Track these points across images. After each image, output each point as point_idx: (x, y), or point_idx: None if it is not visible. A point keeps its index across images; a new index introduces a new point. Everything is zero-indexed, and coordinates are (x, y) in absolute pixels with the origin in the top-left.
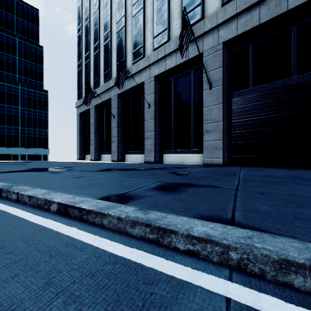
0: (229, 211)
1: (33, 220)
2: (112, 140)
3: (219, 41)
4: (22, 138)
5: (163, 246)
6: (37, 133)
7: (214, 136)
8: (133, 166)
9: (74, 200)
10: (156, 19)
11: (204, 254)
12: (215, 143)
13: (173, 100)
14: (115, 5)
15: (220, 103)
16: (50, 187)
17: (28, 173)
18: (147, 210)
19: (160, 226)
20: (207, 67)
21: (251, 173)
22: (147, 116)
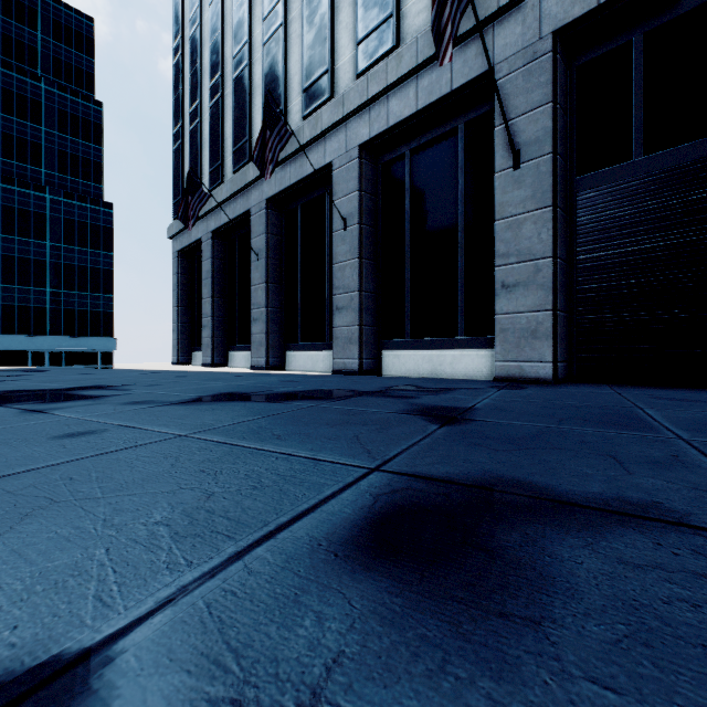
0: None
1: None
2: (254, 316)
3: (542, 28)
4: (53, 313)
5: None
6: (88, 303)
7: (526, 299)
8: (298, 386)
9: None
10: None
11: None
12: (529, 318)
13: (409, 208)
14: None
15: (547, 206)
16: None
17: None
18: None
19: None
20: (505, 106)
21: (687, 413)
22: (340, 252)
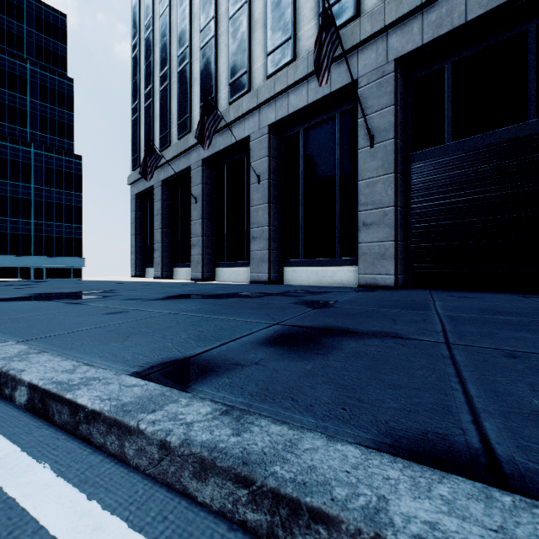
0: (463, 415)
1: None
2: (193, 242)
3: (388, 56)
4: (36, 239)
5: None
6: (63, 231)
7: (378, 233)
8: (228, 290)
9: (68, 379)
10: (271, 21)
11: None
12: (380, 246)
13: (303, 169)
14: None
15: (391, 173)
16: (42, 337)
17: (23, 303)
18: (246, 416)
19: (279, 490)
20: (365, 106)
21: (456, 303)
22: (255, 199)
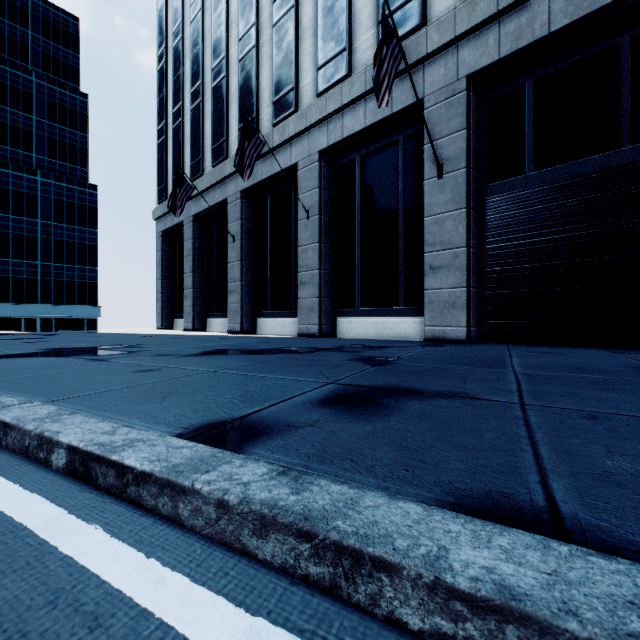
0: (531, 476)
1: None
2: (231, 288)
3: (459, 72)
4: (43, 284)
5: (351, 605)
6: (76, 275)
7: (447, 278)
8: (273, 345)
9: (110, 441)
10: (322, 29)
11: None
12: (449, 293)
13: (359, 203)
14: (237, 2)
15: (462, 208)
16: (70, 397)
17: (38, 360)
18: (304, 476)
19: (342, 542)
20: (432, 129)
21: (537, 360)
22: (303, 237)
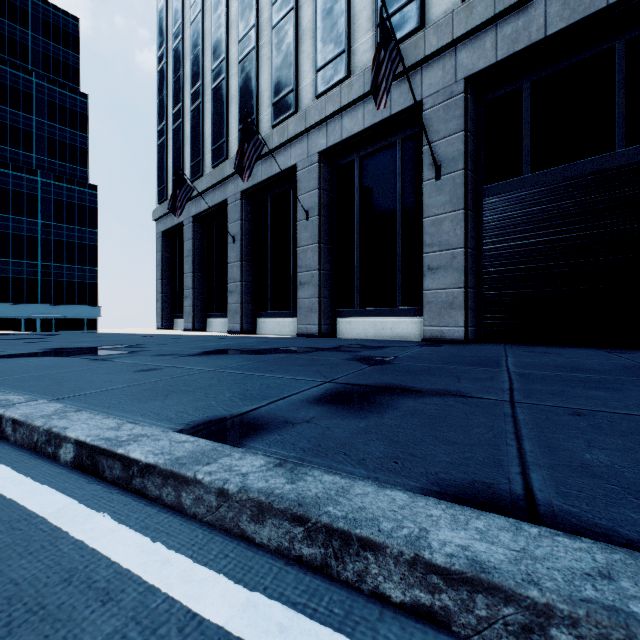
0: (512, 468)
1: (6, 490)
2: (230, 289)
3: (457, 75)
4: (43, 284)
5: (340, 582)
6: (76, 275)
7: (445, 279)
8: (272, 345)
9: (116, 436)
10: (321, 31)
11: (466, 623)
12: (447, 293)
13: (358, 204)
14: (236, 3)
15: (460, 209)
16: (75, 395)
17: (41, 359)
18: (299, 467)
19: (332, 525)
20: (430, 131)
21: (532, 359)
22: (303, 238)
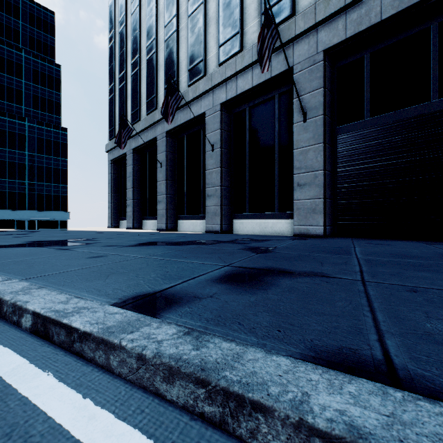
0: (371, 335)
1: None
2: (159, 199)
3: (318, 48)
4: (30, 196)
5: (235, 437)
6: (52, 190)
7: (310, 192)
8: (188, 238)
9: (63, 308)
10: (222, 18)
11: None
12: (311, 202)
13: (248, 140)
14: (163, 0)
15: (320, 143)
16: (40, 276)
17: (22, 249)
18: (203, 335)
19: (228, 389)
20: (299, 88)
21: (373, 249)
22: (209, 164)
